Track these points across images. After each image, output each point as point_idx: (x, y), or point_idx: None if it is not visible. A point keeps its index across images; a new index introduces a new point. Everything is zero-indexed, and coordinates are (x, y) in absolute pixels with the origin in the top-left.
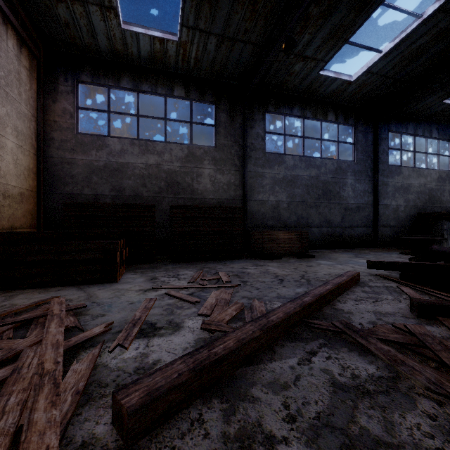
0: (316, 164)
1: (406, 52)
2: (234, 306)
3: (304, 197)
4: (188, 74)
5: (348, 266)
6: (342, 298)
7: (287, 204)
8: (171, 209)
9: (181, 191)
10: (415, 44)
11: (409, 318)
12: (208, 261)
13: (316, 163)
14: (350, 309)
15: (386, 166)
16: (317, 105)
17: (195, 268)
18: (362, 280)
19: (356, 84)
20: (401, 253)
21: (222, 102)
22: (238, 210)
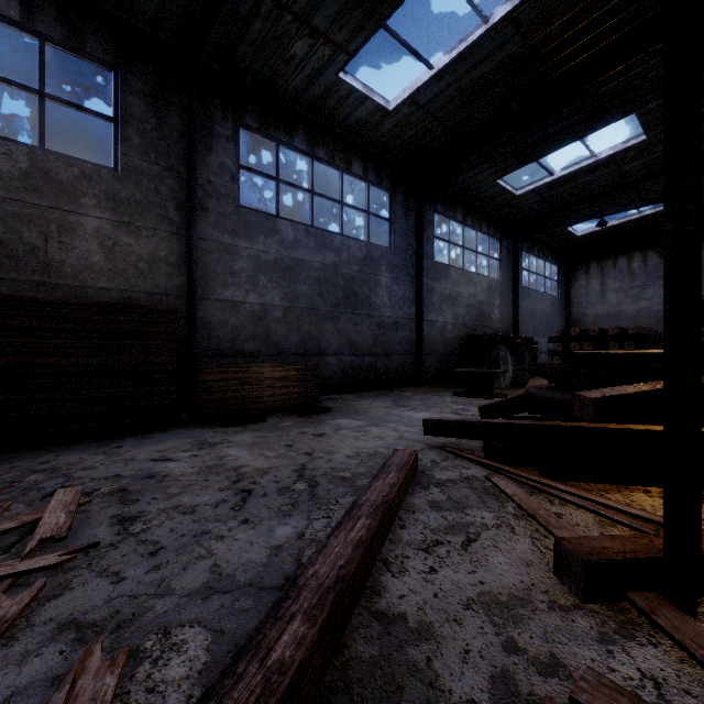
0: (334, 245)
1: (463, 81)
2: None
3: (313, 300)
4: None
5: (388, 427)
6: (392, 547)
7: (282, 311)
8: None
9: (8, 263)
10: (476, 71)
11: (572, 614)
12: (73, 443)
13: (334, 243)
14: (423, 607)
15: (432, 264)
16: (335, 141)
17: None
18: (420, 464)
19: (396, 118)
20: (456, 394)
21: (135, 72)
22: (163, 316)
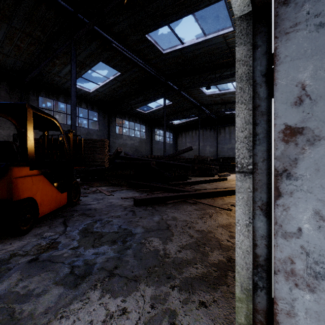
0: None
1: (110, 88)
2: None
3: None
4: None
5: None
6: None
7: None
8: None
9: None
10: (112, 87)
11: None
12: None
13: None
14: None
15: (115, 134)
16: None
17: None
18: None
19: (94, 93)
20: None
21: (3, 84)
22: None
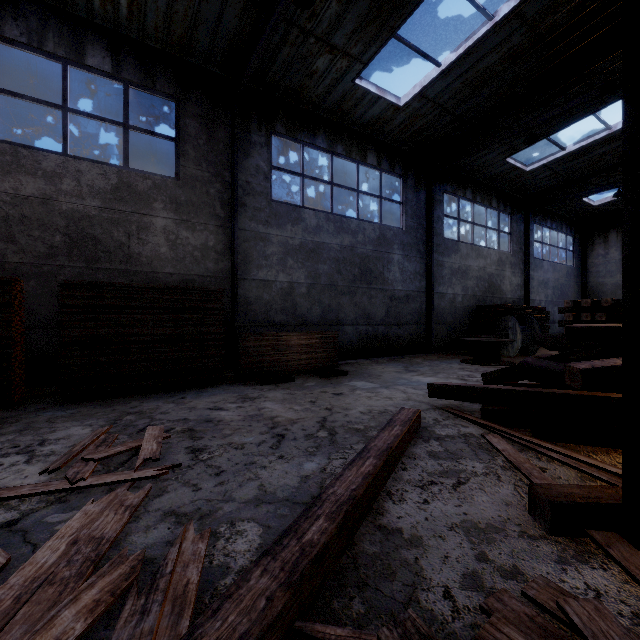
0: (351, 228)
1: (470, 73)
2: (98, 586)
3: (332, 277)
4: (119, 30)
5: (398, 390)
6: (395, 483)
7: (306, 288)
8: (61, 289)
9: (103, 256)
10: (483, 63)
11: (537, 541)
12: (150, 394)
13: (351, 226)
14: (415, 526)
15: (441, 240)
16: (352, 137)
17: (105, 418)
18: (423, 422)
19: (406, 112)
20: (463, 362)
21: (191, 99)
22: (213, 295)
